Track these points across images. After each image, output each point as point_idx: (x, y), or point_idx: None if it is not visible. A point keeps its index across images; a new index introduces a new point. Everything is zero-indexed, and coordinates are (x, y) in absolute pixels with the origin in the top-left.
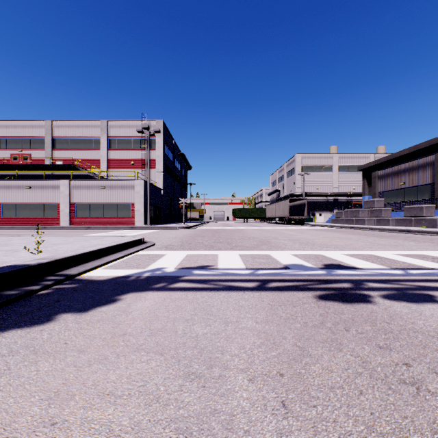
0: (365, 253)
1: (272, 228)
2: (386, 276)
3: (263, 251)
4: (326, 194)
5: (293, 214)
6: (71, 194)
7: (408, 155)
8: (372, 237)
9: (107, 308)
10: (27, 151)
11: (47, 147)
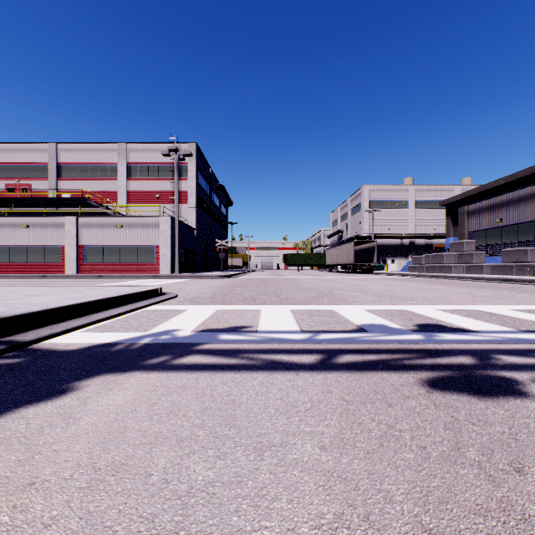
0: (469, 308)
1: (334, 277)
2: (521, 343)
3: (324, 305)
4: (400, 236)
5: (360, 260)
6: (79, 234)
7: (504, 186)
8: (467, 288)
9: (40, 409)
10: (25, 181)
11: (51, 176)
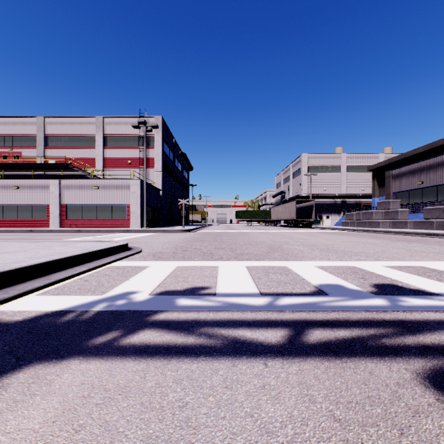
0: (414, 265)
1: (279, 231)
2: None
3: (277, 261)
4: (333, 196)
5: (300, 216)
6: (62, 194)
7: (423, 154)
8: (399, 242)
9: None
10: (17, 149)
11: (39, 145)
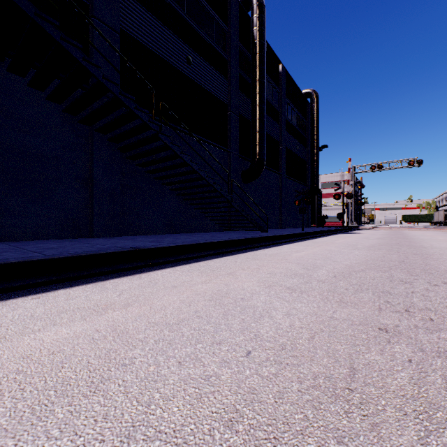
0: None
1: None
2: None
3: None
4: None
5: None
6: None
7: None
8: None
9: None
10: None
11: None
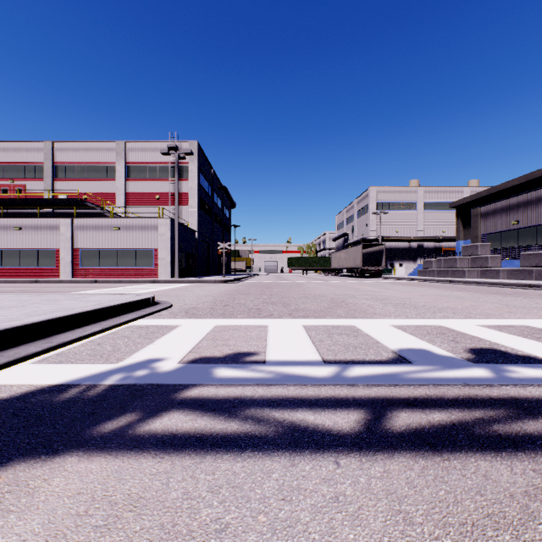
0: (516, 323)
1: (342, 282)
2: None
3: (342, 319)
4: (408, 239)
5: (367, 264)
6: (74, 236)
7: (518, 187)
8: (492, 295)
9: None
10: (20, 182)
11: (47, 176)
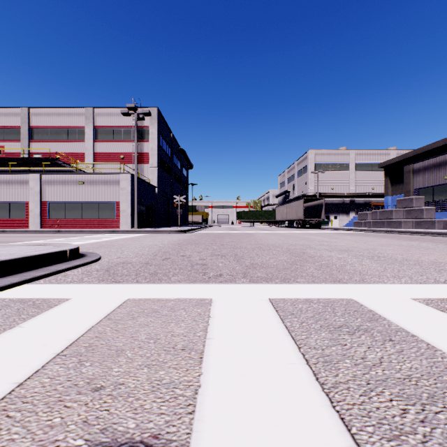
0: None
1: (288, 232)
2: None
3: (324, 285)
4: (342, 195)
5: (307, 216)
6: (43, 190)
7: (443, 148)
8: None
9: None
10: None
11: (23, 138)
